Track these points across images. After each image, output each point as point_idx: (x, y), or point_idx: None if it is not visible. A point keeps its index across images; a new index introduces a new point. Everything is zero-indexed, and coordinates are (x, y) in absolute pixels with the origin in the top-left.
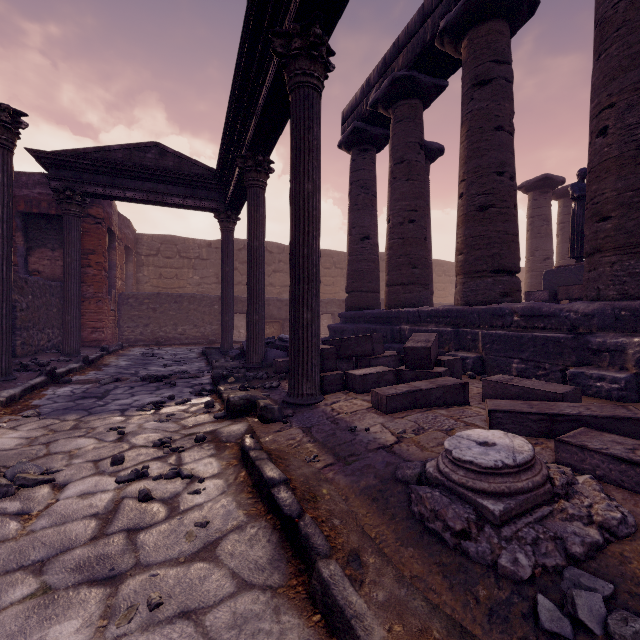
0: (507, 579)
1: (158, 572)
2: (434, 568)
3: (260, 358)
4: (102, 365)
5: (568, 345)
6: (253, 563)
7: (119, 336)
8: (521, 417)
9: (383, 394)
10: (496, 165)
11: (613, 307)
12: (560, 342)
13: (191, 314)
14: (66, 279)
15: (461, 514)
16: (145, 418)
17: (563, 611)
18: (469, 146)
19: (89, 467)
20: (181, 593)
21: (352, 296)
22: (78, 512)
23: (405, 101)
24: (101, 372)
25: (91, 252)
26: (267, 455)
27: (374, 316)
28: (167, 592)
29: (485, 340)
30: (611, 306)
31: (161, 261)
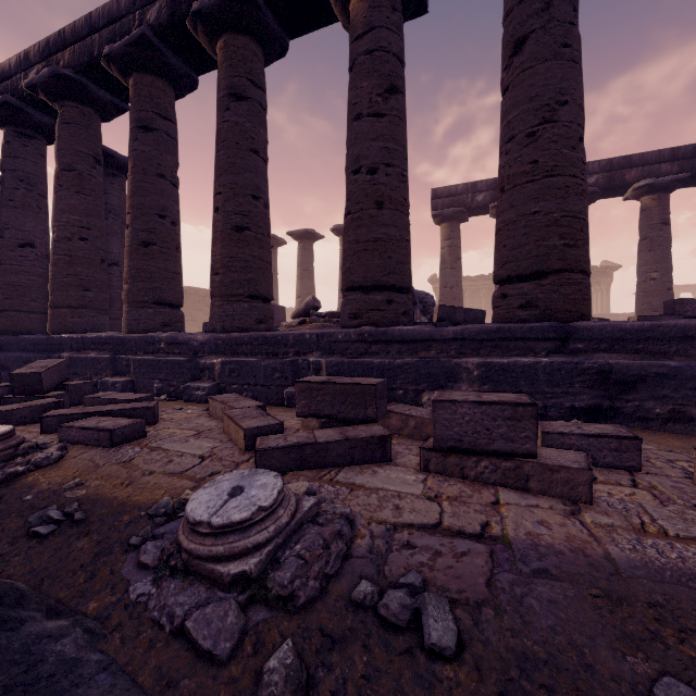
0: None
1: None
2: None
3: None
4: None
5: (186, 366)
6: None
7: None
8: (68, 418)
9: None
10: (158, 208)
11: (215, 338)
12: (182, 364)
13: None
14: None
15: None
16: None
17: None
18: (134, 182)
19: None
20: None
21: (4, 316)
22: None
23: (75, 104)
24: None
25: None
26: None
27: (32, 342)
28: None
29: (135, 365)
30: (214, 337)
31: None
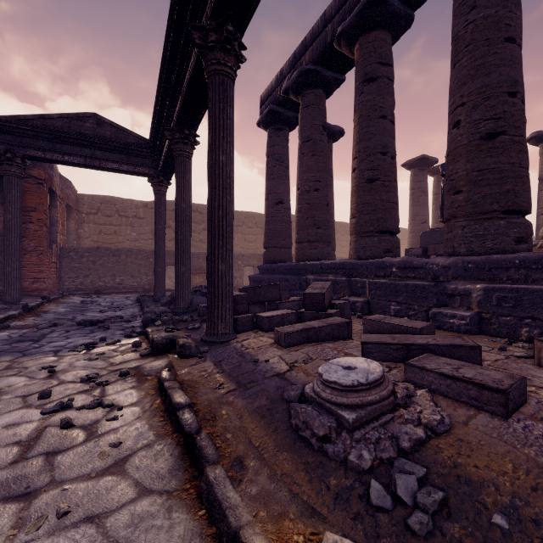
0: (353, 470)
1: (70, 486)
2: (300, 466)
3: (187, 304)
4: (41, 312)
5: (431, 291)
6: (155, 473)
7: (60, 286)
8: (385, 347)
9: (282, 332)
10: (381, 146)
11: (463, 261)
12: (425, 288)
13: (128, 266)
14: (7, 234)
15: (325, 423)
16: (76, 357)
17: (388, 490)
18: (360, 130)
19: (17, 402)
20: (88, 502)
21: (269, 251)
22: (2, 441)
23: (311, 90)
24: (40, 318)
25: (32, 209)
26: (179, 385)
27: (286, 268)
28: (76, 502)
29: (371, 287)
30: (462, 260)
31: (101, 219)
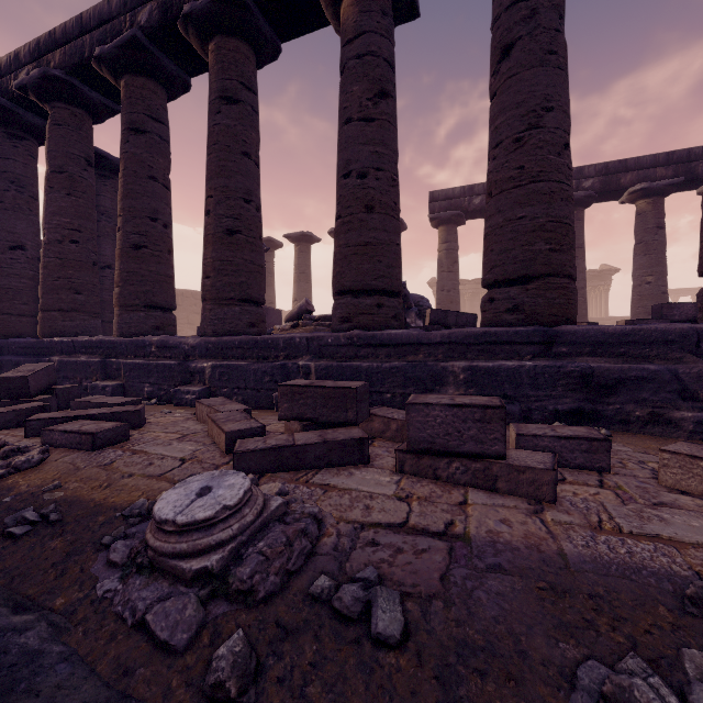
0: None
1: None
2: None
3: None
4: None
5: (177, 370)
6: None
7: None
8: (52, 422)
9: None
10: (150, 211)
11: (206, 341)
12: (172, 368)
13: None
14: None
15: None
16: None
17: None
18: (125, 185)
19: None
20: None
21: None
22: None
23: (66, 105)
24: None
25: None
26: None
27: (22, 346)
28: None
29: (126, 369)
30: (205, 341)
31: None
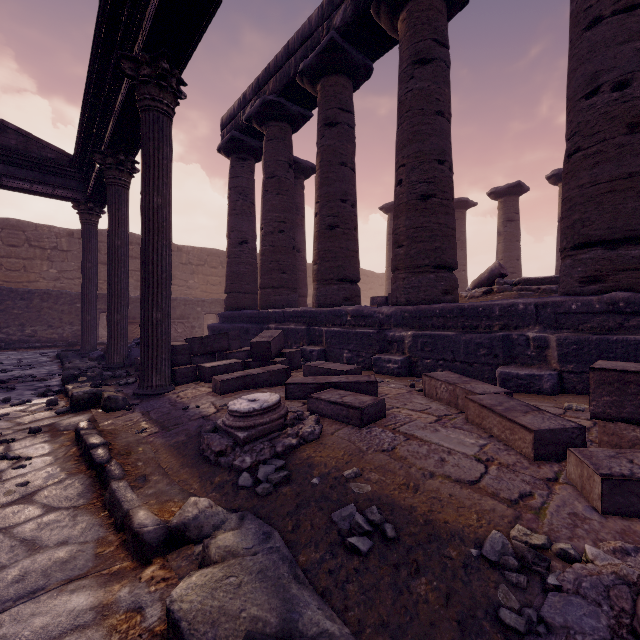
0: (236, 471)
1: None
2: (196, 475)
3: (122, 358)
4: None
5: (375, 338)
6: (64, 497)
7: None
8: (305, 387)
9: (218, 379)
10: (341, 194)
11: (401, 310)
12: (370, 336)
13: (44, 313)
14: None
15: (224, 443)
16: None
17: (253, 477)
18: (321, 174)
19: None
20: None
21: (231, 297)
22: None
23: (276, 123)
24: None
25: None
26: (98, 432)
27: (248, 316)
28: None
29: (327, 336)
30: (400, 309)
31: (2, 249)
